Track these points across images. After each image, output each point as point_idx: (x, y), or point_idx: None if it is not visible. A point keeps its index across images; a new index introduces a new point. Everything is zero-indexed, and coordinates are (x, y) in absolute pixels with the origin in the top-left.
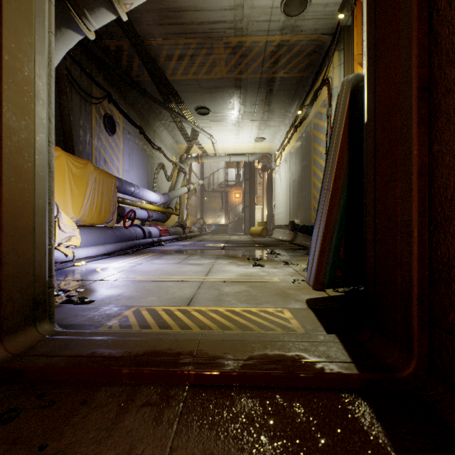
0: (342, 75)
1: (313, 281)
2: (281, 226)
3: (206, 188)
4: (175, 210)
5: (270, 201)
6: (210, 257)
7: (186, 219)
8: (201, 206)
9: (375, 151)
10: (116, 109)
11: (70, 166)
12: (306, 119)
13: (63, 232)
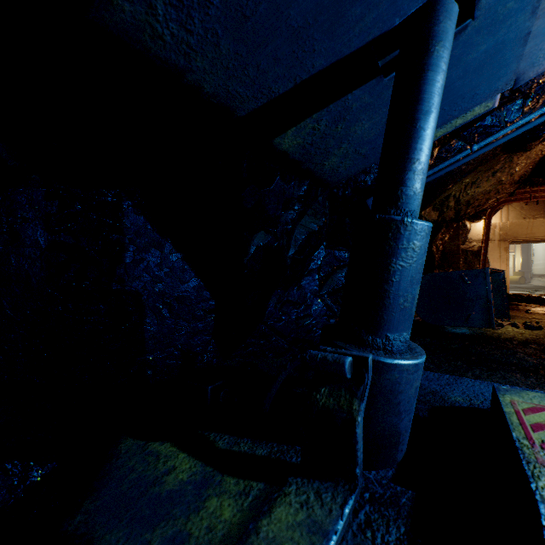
0: None
1: None
2: (541, 275)
3: None
4: None
5: (525, 250)
6: None
7: None
8: None
9: None
10: None
11: None
12: None
13: None
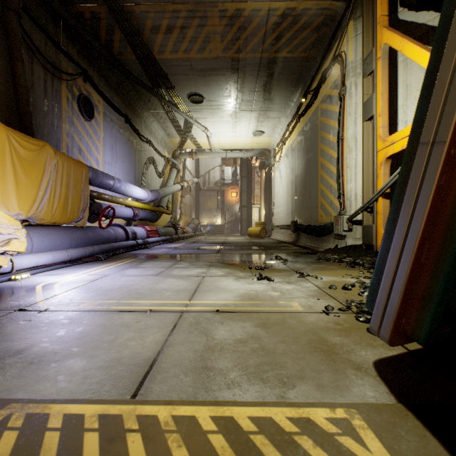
0: (358, 47)
1: (390, 330)
2: (282, 226)
3: (201, 187)
4: (167, 208)
5: (268, 200)
6: (201, 264)
7: (179, 219)
8: (196, 206)
9: None
10: (94, 90)
11: (15, 146)
12: (311, 106)
13: None
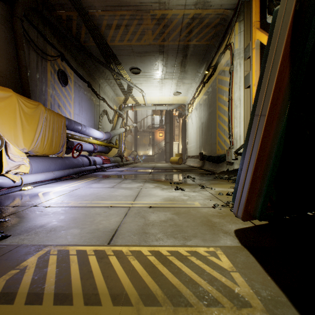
0: (241, 40)
1: (242, 212)
2: (193, 156)
3: (138, 129)
4: (116, 144)
5: (184, 138)
6: (139, 180)
7: (124, 151)
8: (135, 142)
9: None
10: (68, 66)
11: (22, 106)
12: (212, 77)
13: (13, 161)
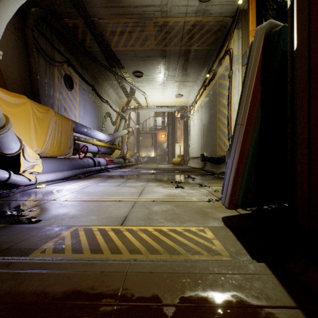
0: (240, 46)
1: (228, 202)
2: (194, 158)
3: (141, 131)
4: (118, 146)
5: (186, 140)
6: (142, 180)
7: (126, 152)
8: (137, 144)
9: (310, 75)
10: (73, 71)
11: (35, 111)
12: (212, 80)
13: (28, 161)
